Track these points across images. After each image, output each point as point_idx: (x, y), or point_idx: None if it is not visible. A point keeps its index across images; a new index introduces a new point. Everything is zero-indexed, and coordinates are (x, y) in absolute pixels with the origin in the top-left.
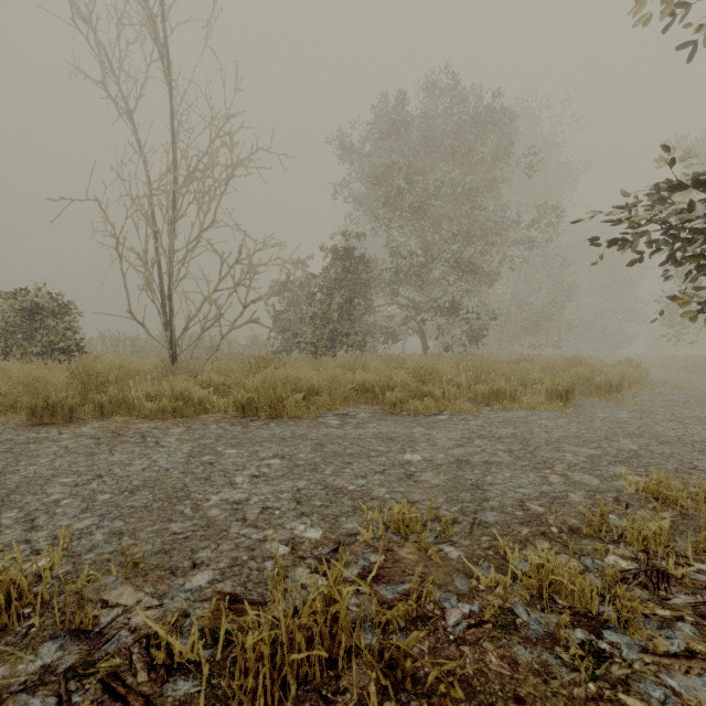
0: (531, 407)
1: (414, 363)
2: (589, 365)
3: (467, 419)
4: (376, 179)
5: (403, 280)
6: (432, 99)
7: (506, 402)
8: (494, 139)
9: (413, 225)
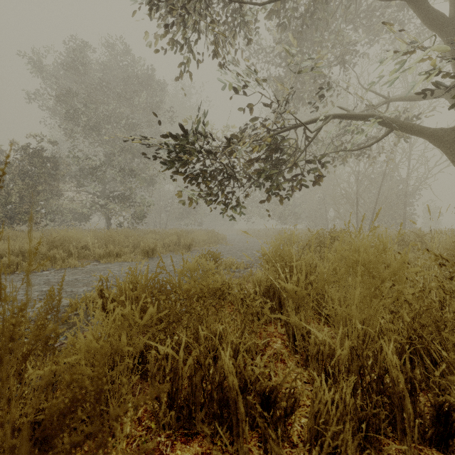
0: (125, 260)
1: (54, 235)
2: (183, 234)
3: (62, 272)
4: (57, 97)
5: (86, 176)
6: (112, 55)
7: (110, 258)
8: (145, 95)
9: (93, 138)
